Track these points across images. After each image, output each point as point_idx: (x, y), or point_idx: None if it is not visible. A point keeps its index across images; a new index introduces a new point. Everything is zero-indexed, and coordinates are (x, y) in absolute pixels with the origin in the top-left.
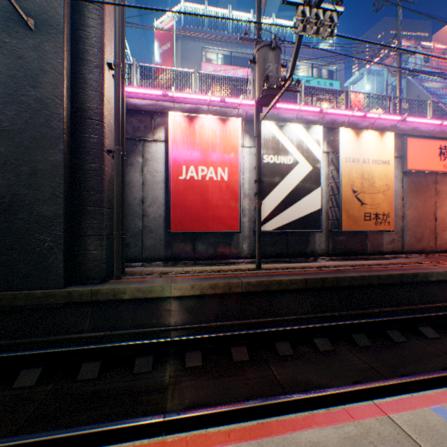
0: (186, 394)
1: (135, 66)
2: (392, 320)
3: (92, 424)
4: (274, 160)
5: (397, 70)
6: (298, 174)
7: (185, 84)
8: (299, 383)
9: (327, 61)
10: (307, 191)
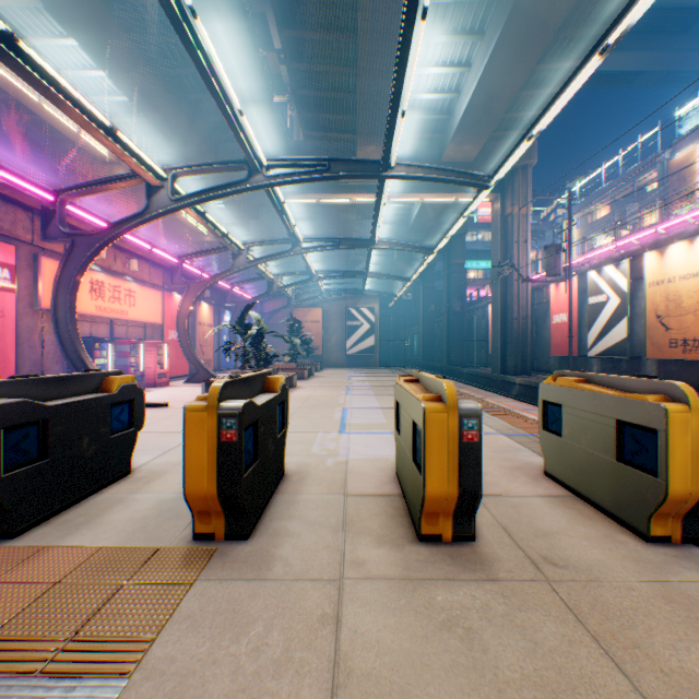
0: None
1: None
2: None
3: None
4: (593, 300)
5: None
6: (609, 308)
7: None
8: None
9: None
10: (615, 321)
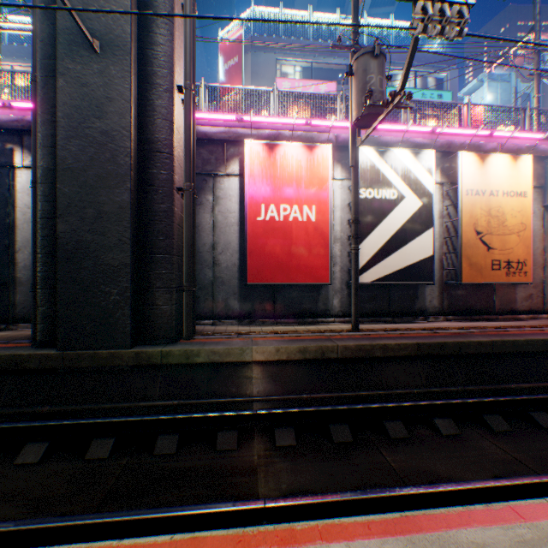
0: (282, 479)
1: (203, 87)
2: (538, 399)
3: (184, 506)
4: (373, 194)
5: (535, 73)
6: (404, 211)
7: (256, 105)
8: (421, 473)
9: (434, 67)
10: (416, 232)
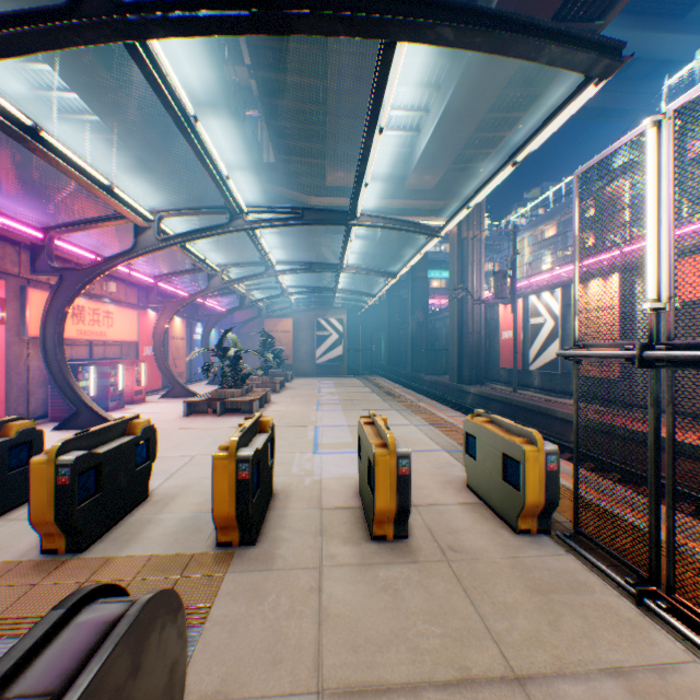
0: None
1: None
2: None
3: None
4: (534, 321)
5: None
6: (546, 329)
7: None
8: None
9: None
10: (551, 341)
